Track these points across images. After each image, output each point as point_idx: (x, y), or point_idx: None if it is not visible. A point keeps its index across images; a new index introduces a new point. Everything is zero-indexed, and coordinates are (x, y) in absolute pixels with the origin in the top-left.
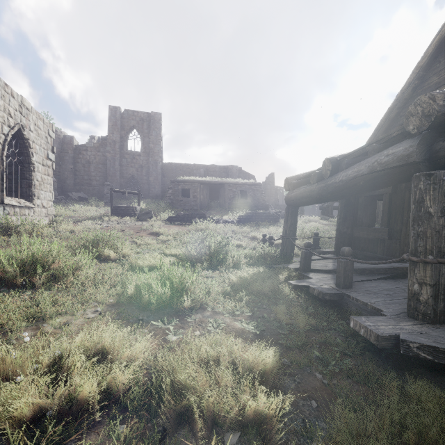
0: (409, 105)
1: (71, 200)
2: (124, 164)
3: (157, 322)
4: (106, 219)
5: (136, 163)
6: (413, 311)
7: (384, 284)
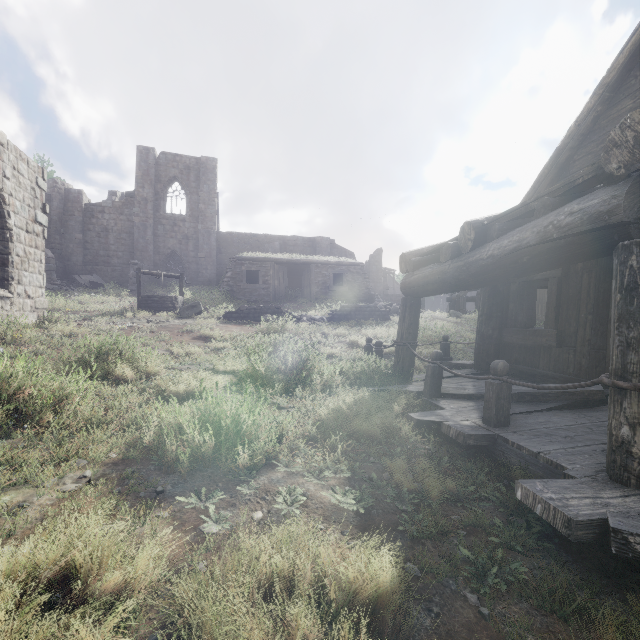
0: (587, 144)
1: (78, 287)
2: (161, 233)
3: (189, 495)
4: (129, 315)
5: (179, 232)
6: (620, 472)
7: (557, 418)
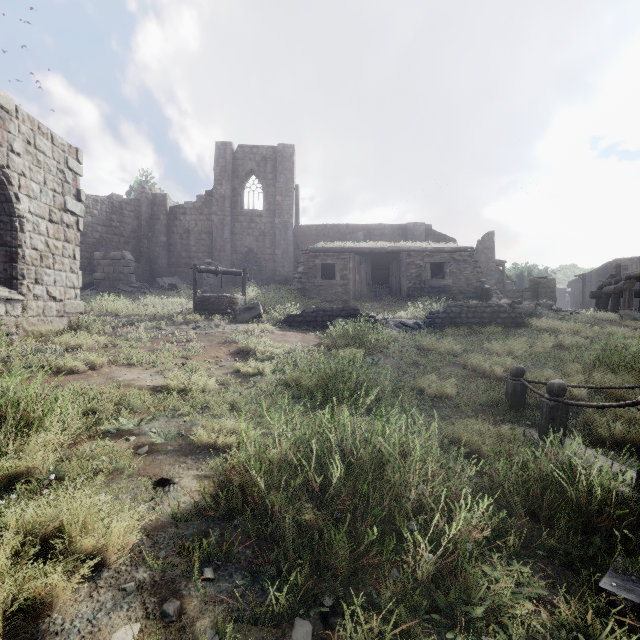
0: None
1: (157, 289)
2: (238, 231)
3: None
4: (177, 319)
5: (255, 229)
6: None
7: None
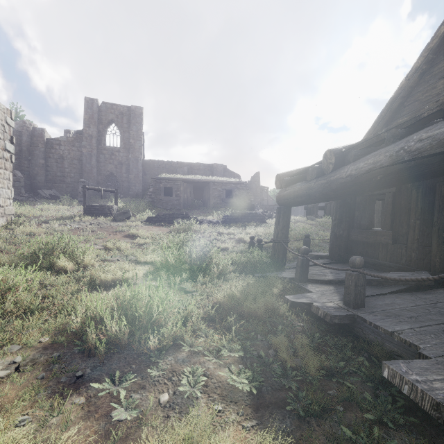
0: (414, 93)
1: (40, 198)
2: (102, 160)
3: (105, 378)
4: (77, 219)
5: (115, 160)
6: None
7: (399, 300)
